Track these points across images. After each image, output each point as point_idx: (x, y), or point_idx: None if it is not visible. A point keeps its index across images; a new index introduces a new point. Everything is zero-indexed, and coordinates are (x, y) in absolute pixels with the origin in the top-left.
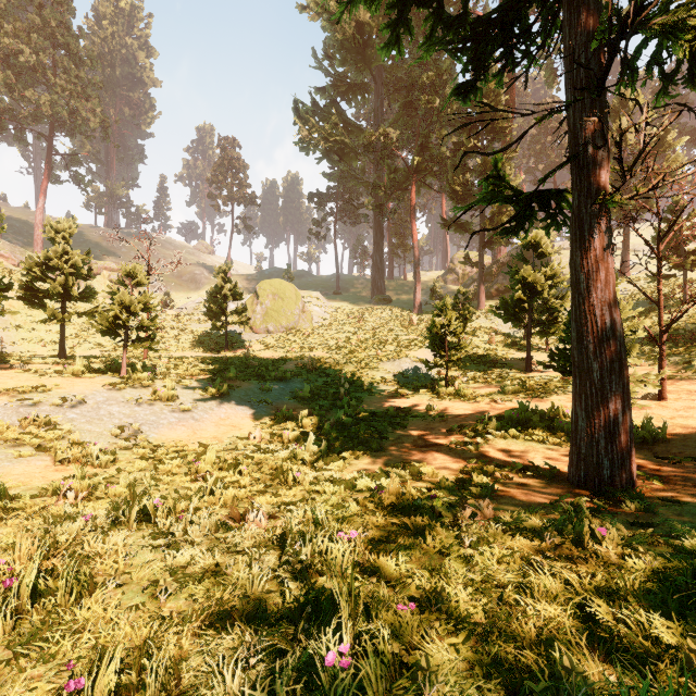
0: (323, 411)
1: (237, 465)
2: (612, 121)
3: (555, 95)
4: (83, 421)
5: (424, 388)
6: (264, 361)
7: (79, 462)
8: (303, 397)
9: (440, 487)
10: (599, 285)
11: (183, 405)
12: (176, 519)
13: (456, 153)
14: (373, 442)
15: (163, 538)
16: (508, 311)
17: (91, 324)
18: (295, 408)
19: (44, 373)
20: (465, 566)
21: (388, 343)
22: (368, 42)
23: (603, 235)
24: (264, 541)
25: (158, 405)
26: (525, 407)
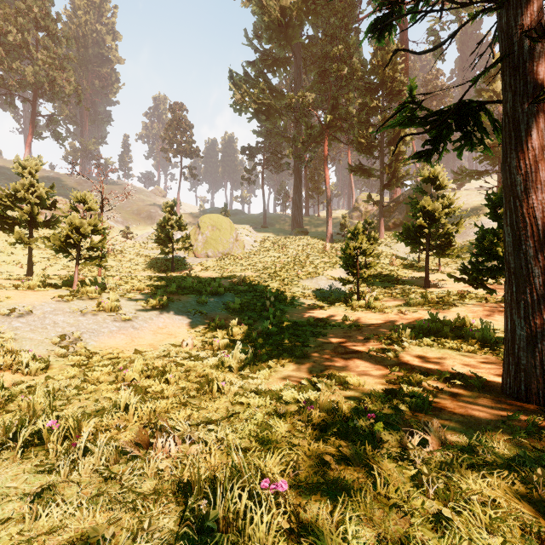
0: (251, 321)
1: (164, 373)
2: (489, 85)
3: (439, 68)
4: (27, 329)
5: (339, 302)
6: (203, 279)
7: (12, 370)
8: (234, 309)
9: (371, 399)
10: (539, 186)
11: (125, 315)
12: (70, 446)
13: (360, 112)
14: (297, 349)
15: (45, 475)
16: (410, 236)
17: (45, 243)
18: (227, 318)
19: (2, 287)
20: (443, 537)
21: (307, 264)
22: (289, 24)
23: (542, 134)
24: (170, 479)
25: (101, 315)
26: (434, 317)
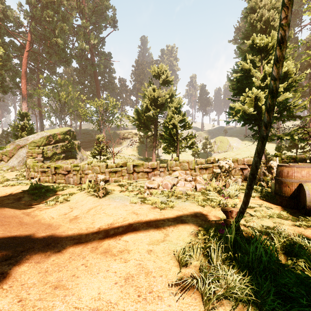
0: None
1: None
2: None
3: None
4: None
5: None
6: None
7: None
8: None
9: None
10: None
11: None
12: None
13: None
14: None
15: None
16: (287, 149)
17: (191, 154)
18: None
19: None
20: None
21: None
22: None
23: None
24: None
25: None
26: None
